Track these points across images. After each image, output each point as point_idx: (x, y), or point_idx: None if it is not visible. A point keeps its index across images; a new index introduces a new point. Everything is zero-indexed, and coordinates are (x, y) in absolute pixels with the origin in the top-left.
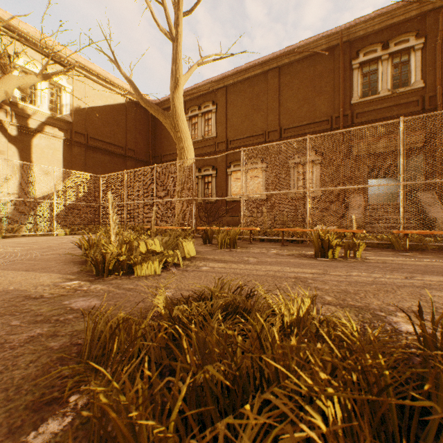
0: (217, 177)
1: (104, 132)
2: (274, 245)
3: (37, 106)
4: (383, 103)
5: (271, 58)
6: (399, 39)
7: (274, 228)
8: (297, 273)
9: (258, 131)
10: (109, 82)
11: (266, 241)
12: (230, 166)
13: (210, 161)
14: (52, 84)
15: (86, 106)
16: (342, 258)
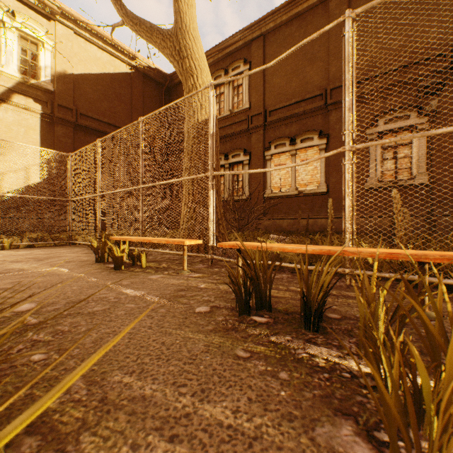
0: (251, 164)
1: (101, 109)
2: None
3: (1, 65)
4: None
5: None
6: None
7: None
8: None
9: (313, 92)
10: (106, 42)
11: None
12: (269, 147)
13: (240, 143)
14: (25, 38)
15: (74, 72)
16: None
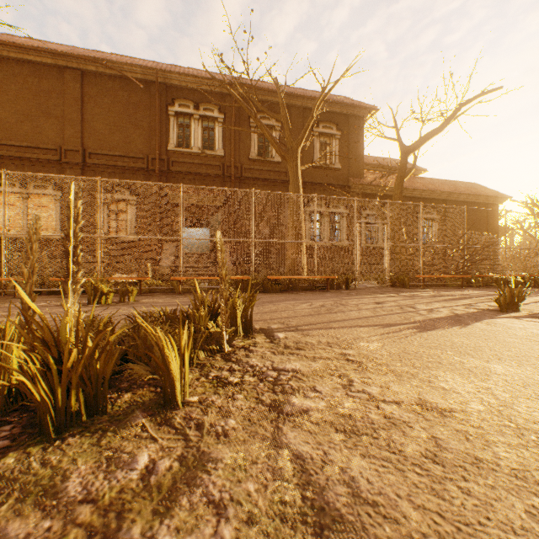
0: None
1: None
2: (52, 298)
3: None
4: (196, 159)
5: (70, 54)
6: (207, 106)
7: (52, 278)
8: (48, 318)
9: (49, 144)
10: None
11: (45, 294)
12: None
13: None
14: None
15: None
16: (116, 303)
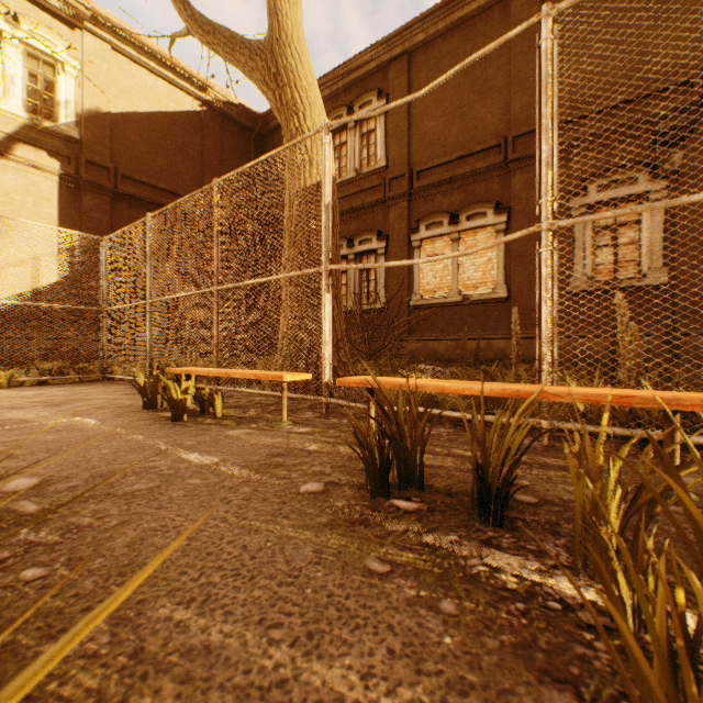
0: (389, 255)
1: (155, 167)
2: None
3: None
4: None
5: None
6: None
7: None
8: None
9: (486, 141)
10: (162, 63)
11: None
12: (417, 228)
13: (372, 222)
14: (35, 56)
15: (113, 109)
16: None
